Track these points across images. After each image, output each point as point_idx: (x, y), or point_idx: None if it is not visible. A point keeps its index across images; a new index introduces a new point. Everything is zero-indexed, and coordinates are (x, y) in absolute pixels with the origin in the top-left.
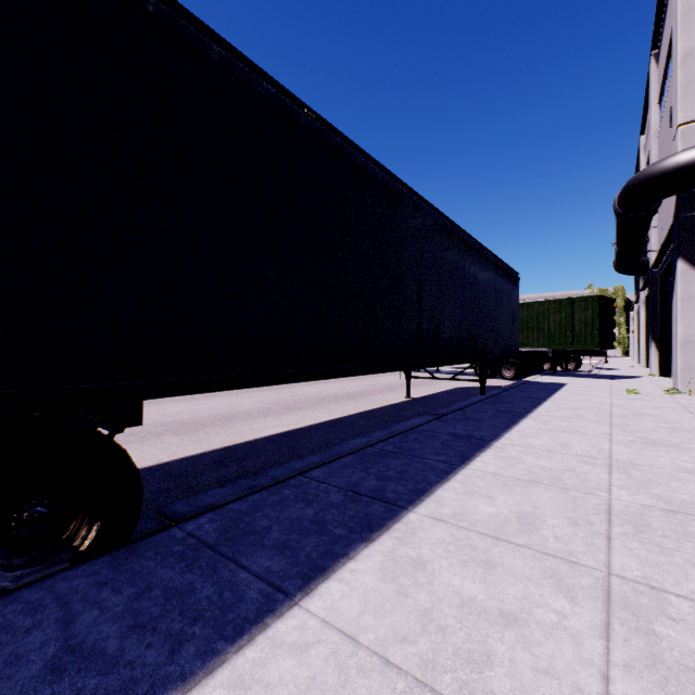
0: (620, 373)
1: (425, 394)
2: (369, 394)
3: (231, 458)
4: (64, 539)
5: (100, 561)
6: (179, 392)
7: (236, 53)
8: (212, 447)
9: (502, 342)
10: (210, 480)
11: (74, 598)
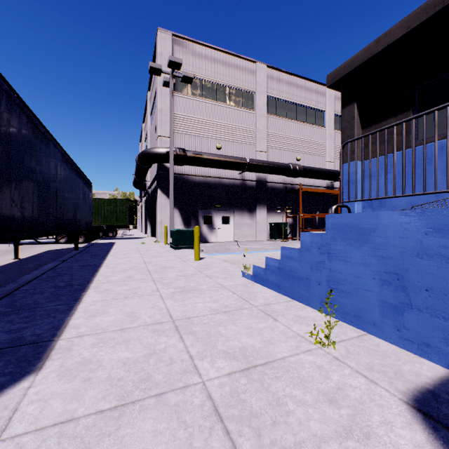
0: (136, 236)
1: (28, 256)
2: None
3: None
4: None
5: None
6: None
7: None
8: None
9: (86, 221)
10: None
11: None
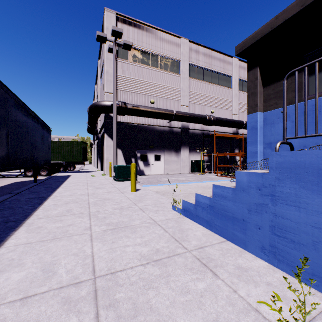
0: (89, 170)
1: None
2: None
3: None
4: None
5: None
6: None
7: None
8: None
9: (44, 158)
10: None
11: None
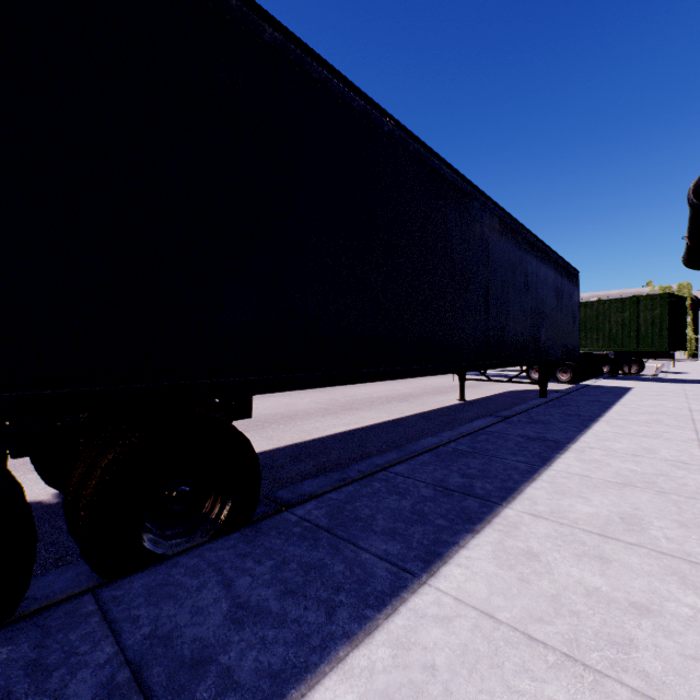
0: (691, 377)
1: (478, 397)
2: (420, 396)
3: (305, 454)
4: (200, 516)
5: (233, 537)
6: (289, 388)
7: (331, 70)
8: (283, 444)
9: (562, 343)
10: (292, 473)
11: (225, 566)
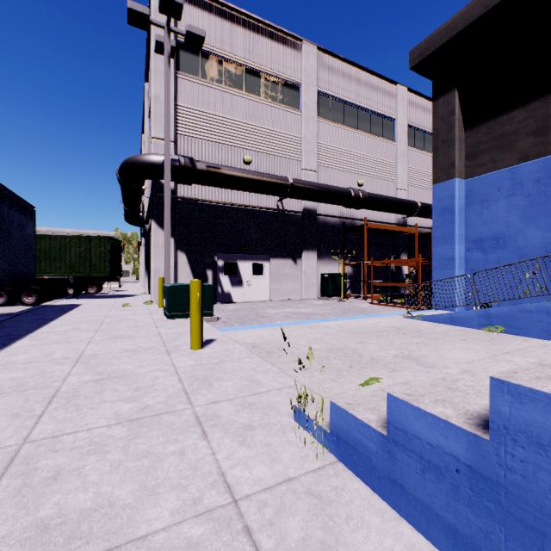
0: (128, 293)
1: None
2: None
3: None
4: None
5: None
6: None
7: None
8: None
9: (11, 270)
10: None
11: None
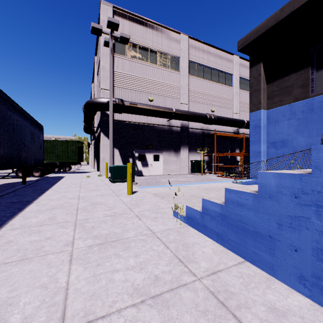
0: (86, 170)
1: None
2: None
3: None
4: None
5: None
6: None
7: None
8: None
9: (35, 158)
10: None
11: None
